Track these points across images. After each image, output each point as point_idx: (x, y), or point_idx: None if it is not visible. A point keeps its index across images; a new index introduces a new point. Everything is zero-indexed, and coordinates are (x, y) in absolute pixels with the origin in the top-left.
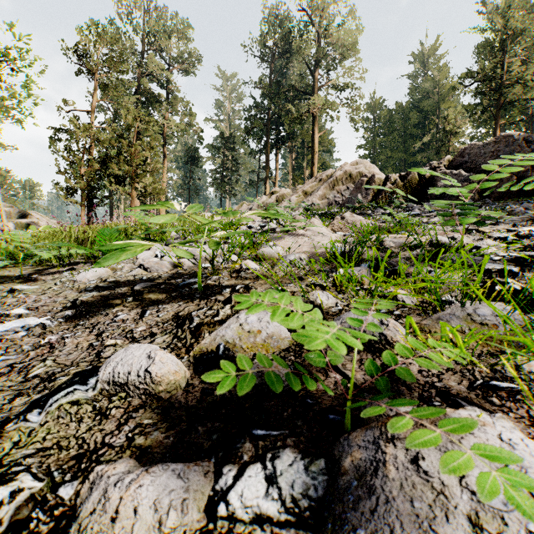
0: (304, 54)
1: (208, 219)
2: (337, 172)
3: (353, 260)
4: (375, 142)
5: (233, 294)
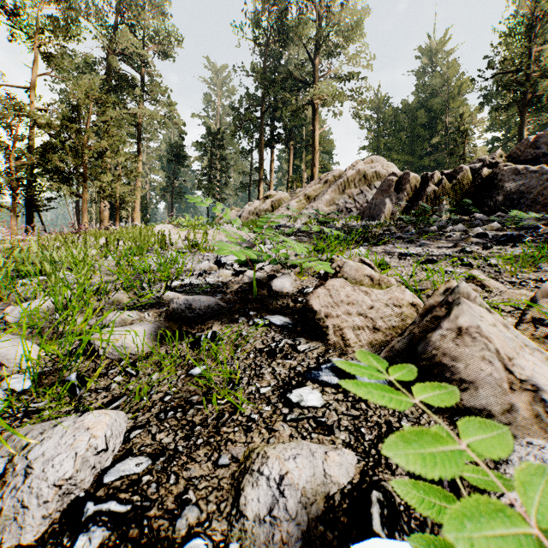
0: (304, 34)
1: None
2: (348, 171)
3: None
4: (380, 143)
5: None
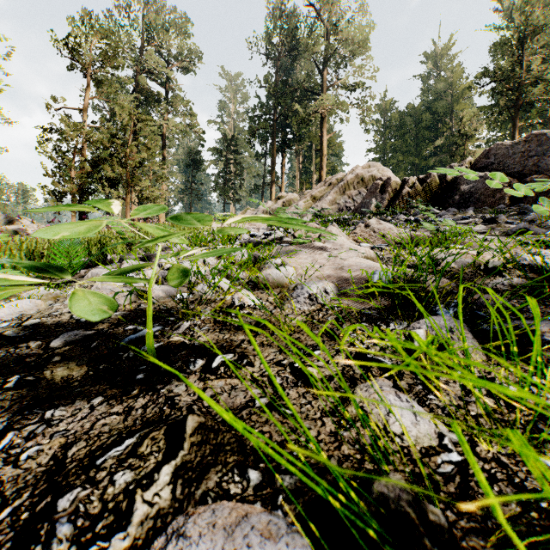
0: (312, 51)
1: (167, 230)
2: (348, 175)
3: (462, 323)
4: (386, 145)
5: (189, 417)
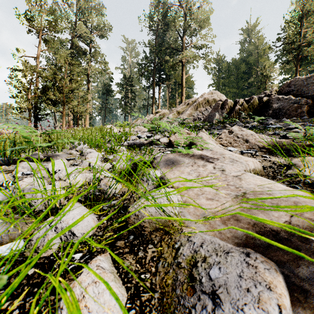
0: (176, 25)
1: None
2: (199, 98)
3: None
4: (219, 82)
5: None
